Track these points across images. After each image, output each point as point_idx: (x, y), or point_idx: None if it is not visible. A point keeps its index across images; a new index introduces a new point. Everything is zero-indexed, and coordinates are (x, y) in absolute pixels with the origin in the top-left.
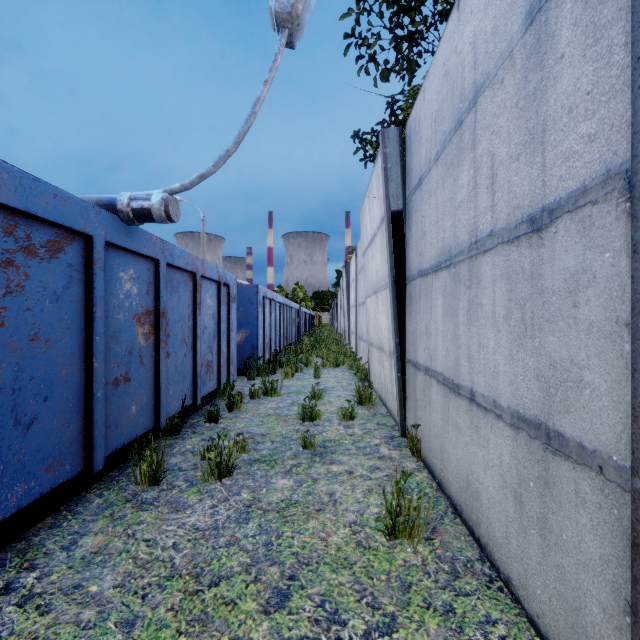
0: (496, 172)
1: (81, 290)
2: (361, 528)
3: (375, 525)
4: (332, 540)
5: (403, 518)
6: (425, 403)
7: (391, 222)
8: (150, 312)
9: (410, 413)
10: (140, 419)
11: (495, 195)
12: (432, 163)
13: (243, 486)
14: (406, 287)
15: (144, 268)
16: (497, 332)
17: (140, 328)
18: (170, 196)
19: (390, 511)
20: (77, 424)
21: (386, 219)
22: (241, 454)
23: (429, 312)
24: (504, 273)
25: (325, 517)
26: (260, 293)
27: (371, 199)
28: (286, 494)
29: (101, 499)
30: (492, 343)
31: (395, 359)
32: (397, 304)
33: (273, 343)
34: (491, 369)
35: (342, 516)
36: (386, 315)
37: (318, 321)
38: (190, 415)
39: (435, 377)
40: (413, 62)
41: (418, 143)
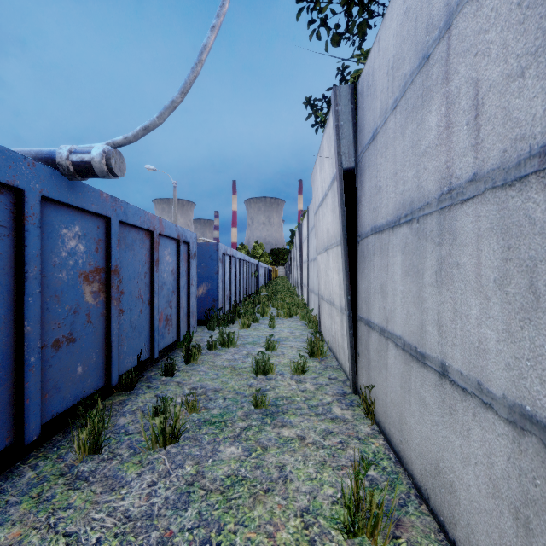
0: (482, 101)
1: (9, 248)
2: (314, 519)
3: (330, 514)
4: (280, 537)
5: (363, 513)
6: (380, 365)
7: (343, 179)
8: (100, 270)
9: (362, 371)
10: (88, 379)
11: (481, 130)
12: (389, 113)
13: (188, 455)
14: (358, 244)
15: (93, 225)
16: (484, 299)
17: (88, 286)
18: (112, 149)
19: (348, 506)
20: (4, 394)
21: (338, 177)
22: (191, 414)
23: (385, 270)
24: (497, 225)
25: (274, 501)
26: (220, 250)
27: (322, 160)
28: (233, 467)
29: (34, 472)
30: (476, 312)
31: (347, 316)
32: (349, 261)
33: (233, 295)
34: (474, 344)
35: (293, 500)
36: (337, 272)
37: (275, 274)
38: (148, 367)
39: (392, 340)
40: (364, 23)
41: (372, 96)
